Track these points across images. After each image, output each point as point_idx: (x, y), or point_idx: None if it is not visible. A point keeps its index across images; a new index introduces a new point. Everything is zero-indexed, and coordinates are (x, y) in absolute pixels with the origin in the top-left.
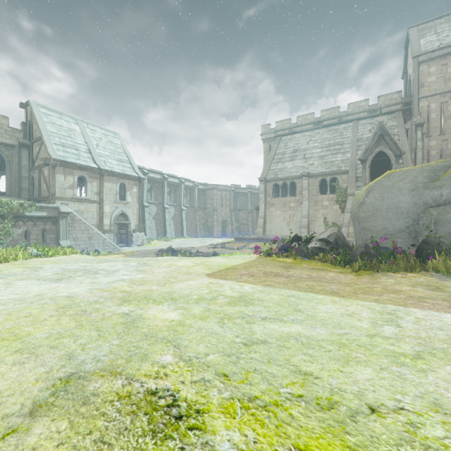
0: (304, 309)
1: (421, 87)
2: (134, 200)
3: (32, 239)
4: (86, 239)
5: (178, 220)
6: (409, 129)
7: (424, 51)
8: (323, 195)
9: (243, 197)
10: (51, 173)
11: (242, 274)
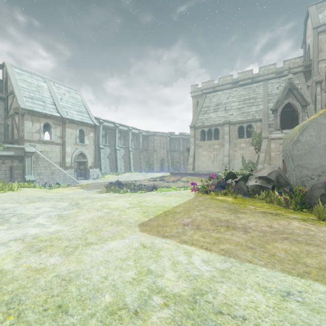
0: None
1: (319, 52)
2: (91, 143)
3: (1, 175)
4: (49, 174)
5: (127, 158)
6: (309, 86)
7: (322, 23)
8: (241, 139)
9: (176, 141)
10: (20, 119)
11: (184, 224)
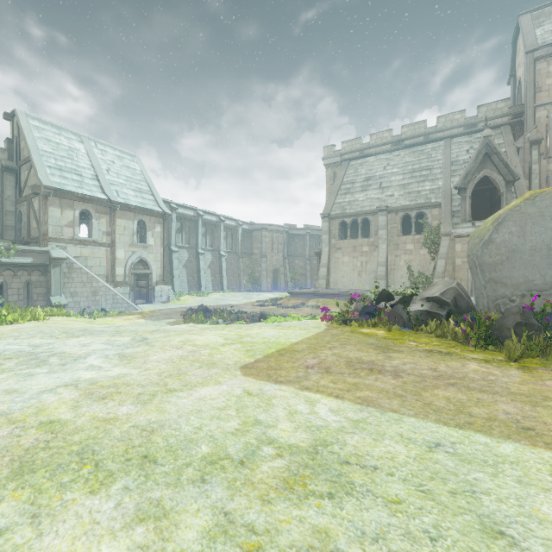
0: (507, 518)
1: (537, 91)
2: (157, 243)
3: (12, 295)
4: (89, 294)
5: (216, 269)
6: (520, 148)
7: (542, 43)
8: (407, 236)
9: (299, 240)
10: (42, 205)
11: (307, 366)
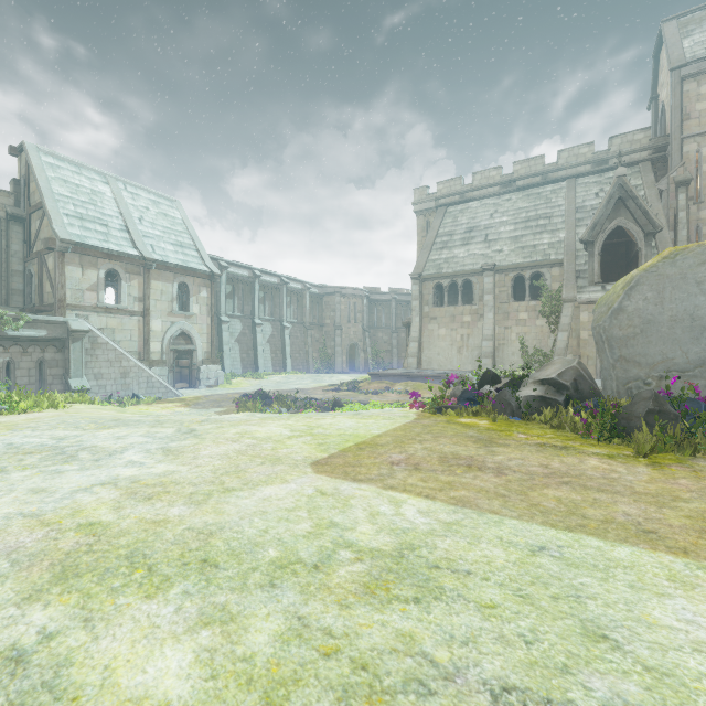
0: (612, 622)
1: (684, 119)
2: (202, 311)
3: (20, 377)
4: (117, 376)
5: (278, 344)
6: (664, 190)
7: (691, 58)
8: (519, 302)
9: (383, 307)
10: (59, 263)
11: (392, 462)
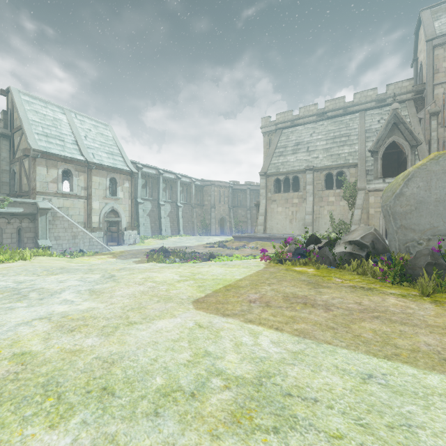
0: None
1: (435, 72)
2: (125, 196)
3: (6, 239)
4: (69, 238)
5: (174, 217)
6: (422, 118)
7: (439, 33)
8: (329, 190)
9: (242, 194)
10: (32, 165)
11: (250, 300)
